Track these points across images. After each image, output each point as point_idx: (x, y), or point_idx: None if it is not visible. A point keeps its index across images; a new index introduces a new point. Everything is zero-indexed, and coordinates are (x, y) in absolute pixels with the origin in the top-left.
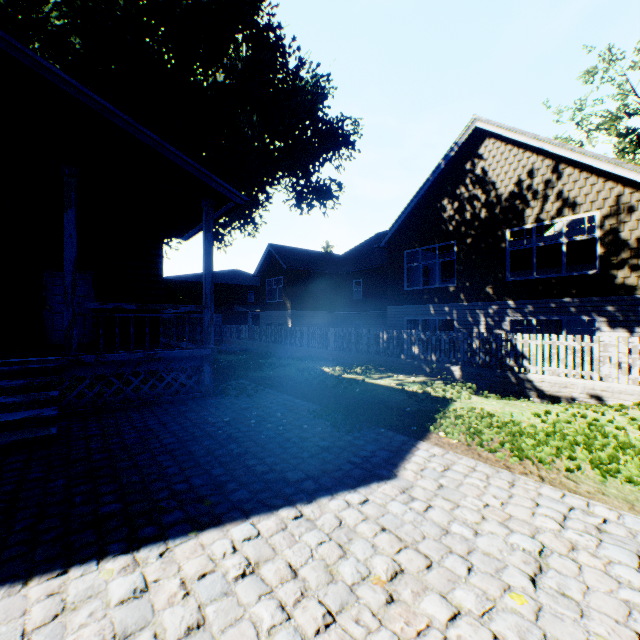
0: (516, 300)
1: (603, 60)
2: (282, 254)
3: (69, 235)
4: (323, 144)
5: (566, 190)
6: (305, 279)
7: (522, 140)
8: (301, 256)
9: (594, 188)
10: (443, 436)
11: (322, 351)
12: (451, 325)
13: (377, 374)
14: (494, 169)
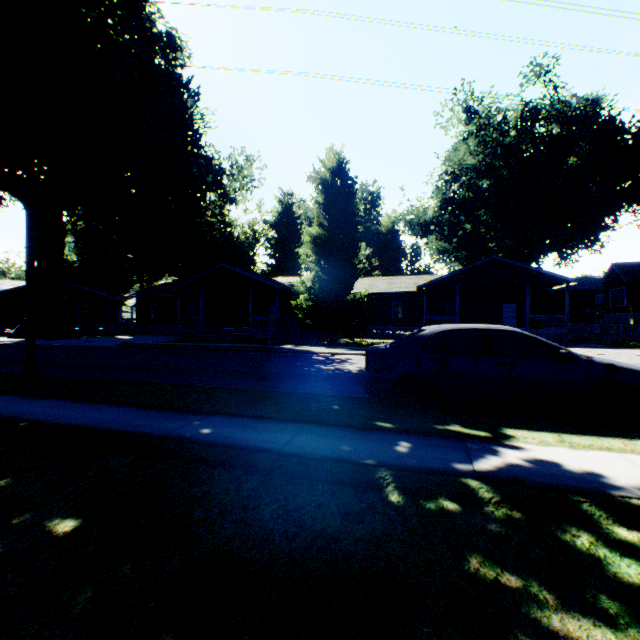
0: None
1: None
2: (623, 271)
3: (528, 300)
4: None
5: None
6: None
7: None
8: None
9: None
10: None
11: None
12: None
13: None
14: None
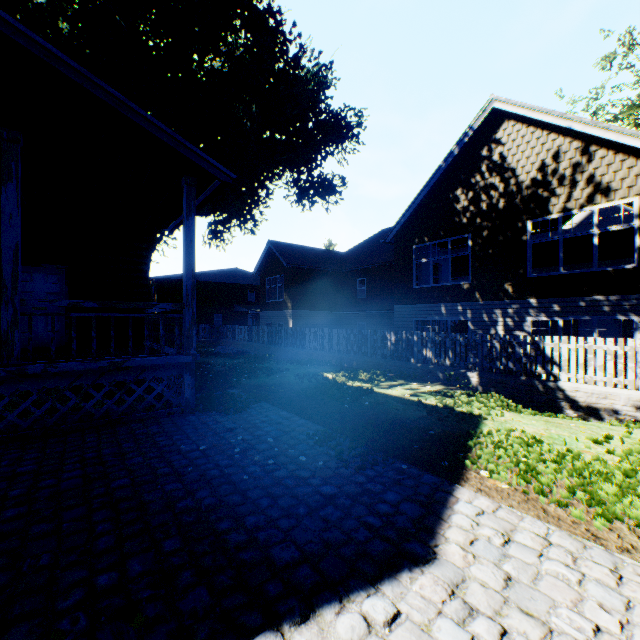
0: (539, 298)
1: (623, 44)
2: (282, 251)
3: (8, 215)
4: (325, 136)
5: (598, 175)
6: (306, 277)
7: (547, 120)
8: (302, 253)
9: (632, 171)
10: (486, 476)
11: (324, 353)
12: (465, 326)
13: (387, 382)
14: (514, 154)
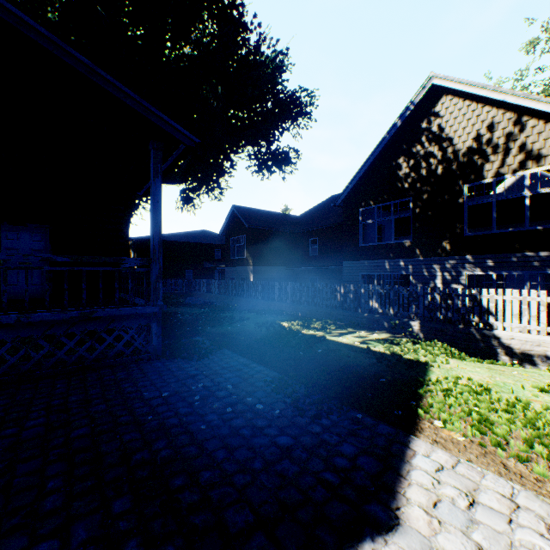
0: (475, 255)
1: (546, 30)
2: (245, 214)
3: None
4: (282, 114)
5: (529, 142)
6: (266, 237)
7: (482, 94)
8: (262, 216)
9: None
10: (440, 426)
11: (281, 304)
12: (406, 280)
13: (337, 330)
14: (451, 125)
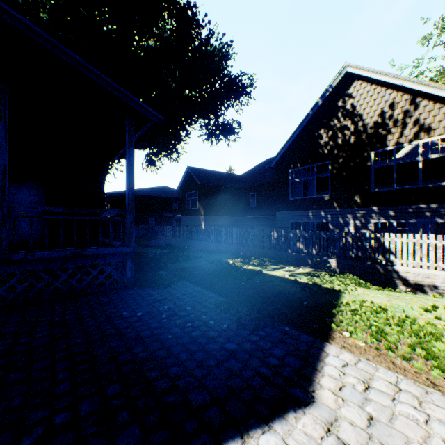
0: (379, 206)
1: (437, 27)
2: (197, 174)
3: None
4: (227, 94)
5: (422, 118)
6: (214, 192)
7: (385, 80)
8: (211, 175)
9: None
10: (347, 336)
11: (227, 246)
12: (326, 226)
13: (271, 266)
14: (361, 104)
